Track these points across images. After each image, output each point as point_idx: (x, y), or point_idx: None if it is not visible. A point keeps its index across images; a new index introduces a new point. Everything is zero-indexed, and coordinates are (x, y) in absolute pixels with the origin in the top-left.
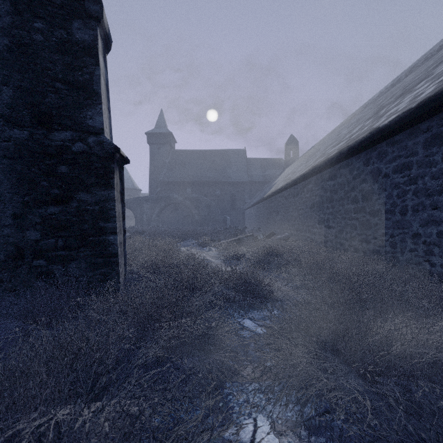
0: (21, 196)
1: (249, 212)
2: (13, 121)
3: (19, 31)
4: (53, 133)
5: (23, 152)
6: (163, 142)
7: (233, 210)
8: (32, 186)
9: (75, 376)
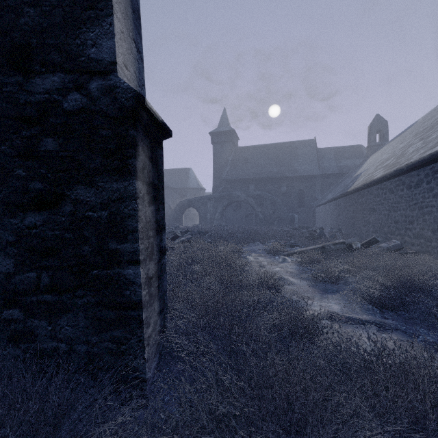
0: None
1: (322, 209)
2: None
3: None
4: (33, 79)
5: None
6: (225, 141)
7: (301, 207)
8: (1, 178)
9: None
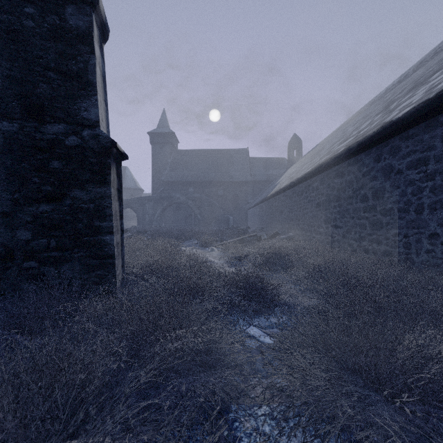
0: (11, 193)
1: (252, 211)
2: (2, 113)
3: (8, 16)
4: (45, 125)
5: (12, 146)
6: (165, 142)
7: (236, 209)
8: (22, 182)
9: (54, 402)
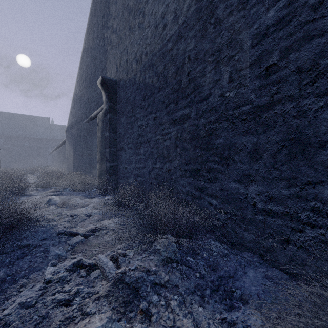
0: None
1: (49, 157)
2: None
3: None
4: None
5: None
6: None
7: (40, 155)
8: None
9: None
